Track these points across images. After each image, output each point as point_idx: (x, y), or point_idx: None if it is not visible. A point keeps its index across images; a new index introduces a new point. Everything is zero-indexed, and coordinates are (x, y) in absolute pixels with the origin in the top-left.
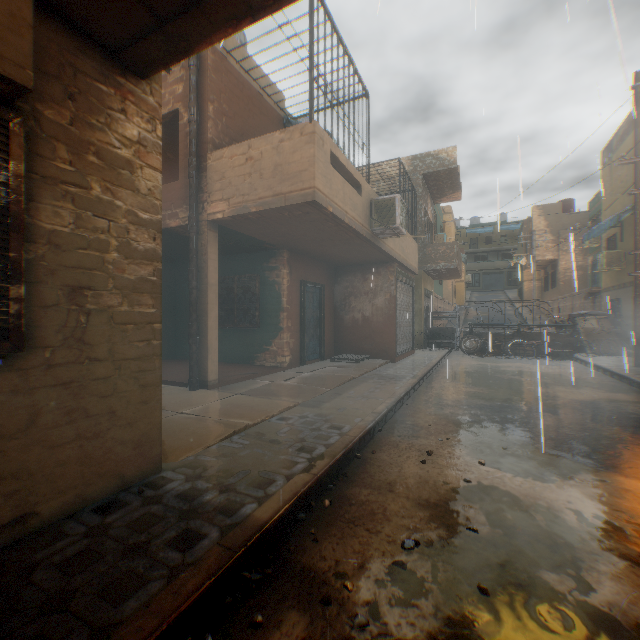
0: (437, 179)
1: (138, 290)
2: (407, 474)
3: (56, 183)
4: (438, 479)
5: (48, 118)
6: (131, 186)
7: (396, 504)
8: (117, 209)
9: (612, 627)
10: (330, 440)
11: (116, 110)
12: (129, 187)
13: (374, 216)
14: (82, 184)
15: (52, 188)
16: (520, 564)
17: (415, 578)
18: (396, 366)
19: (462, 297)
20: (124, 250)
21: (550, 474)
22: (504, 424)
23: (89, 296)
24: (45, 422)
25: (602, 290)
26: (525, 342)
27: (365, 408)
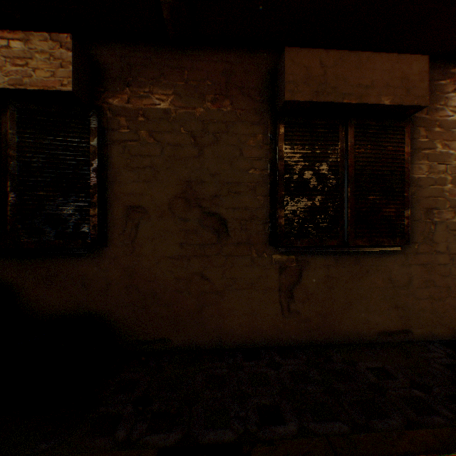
0: None
1: None
2: None
3: (417, 151)
4: None
5: (414, 117)
6: None
7: None
8: (448, 156)
9: None
10: None
11: (448, 92)
12: (455, 139)
13: None
14: (429, 147)
15: (416, 154)
16: None
17: None
18: None
19: None
20: (453, 182)
21: None
22: None
23: (433, 213)
24: (413, 284)
25: None
26: None
27: None
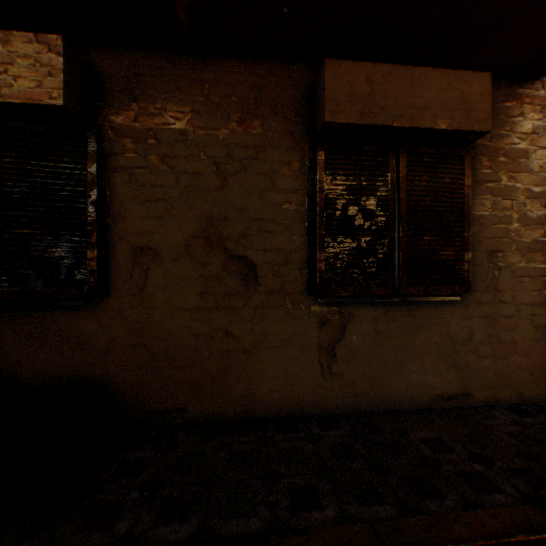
0: None
1: (530, 250)
2: None
3: (479, 184)
4: None
5: (476, 144)
6: (524, 169)
7: None
8: (515, 190)
9: None
10: None
11: (514, 116)
12: (523, 170)
13: None
14: (493, 179)
15: (477, 188)
16: None
17: None
18: None
19: None
20: (520, 220)
21: None
22: None
23: (497, 257)
24: (474, 339)
25: None
26: None
27: None
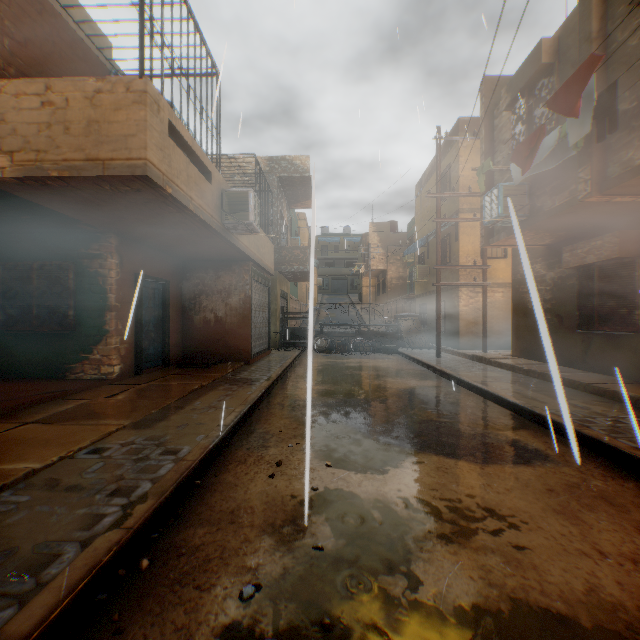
0: (292, 184)
1: None
2: (253, 495)
3: None
4: (286, 493)
5: None
6: None
7: (238, 538)
8: None
9: (438, 621)
10: (160, 471)
11: None
12: None
13: (226, 208)
14: None
15: None
16: (362, 576)
17: (253, 639)
18: (251, 368)
19: (315, 299)
20: None
21: (385, 464)
22: (348, 419)
23: None
24: None
25: (417, 296)
26: (364, 340)
27: (211, 421)
